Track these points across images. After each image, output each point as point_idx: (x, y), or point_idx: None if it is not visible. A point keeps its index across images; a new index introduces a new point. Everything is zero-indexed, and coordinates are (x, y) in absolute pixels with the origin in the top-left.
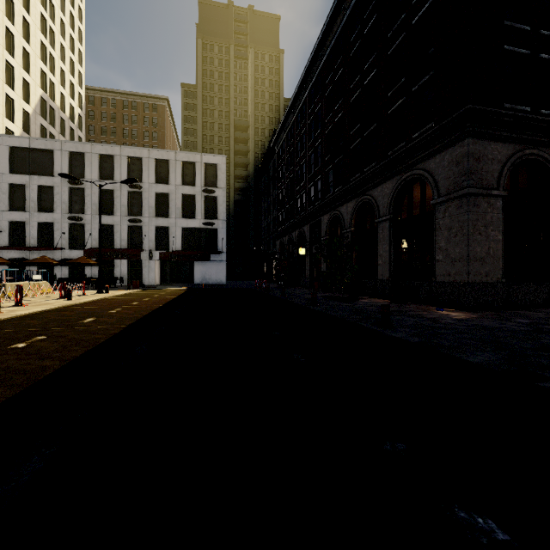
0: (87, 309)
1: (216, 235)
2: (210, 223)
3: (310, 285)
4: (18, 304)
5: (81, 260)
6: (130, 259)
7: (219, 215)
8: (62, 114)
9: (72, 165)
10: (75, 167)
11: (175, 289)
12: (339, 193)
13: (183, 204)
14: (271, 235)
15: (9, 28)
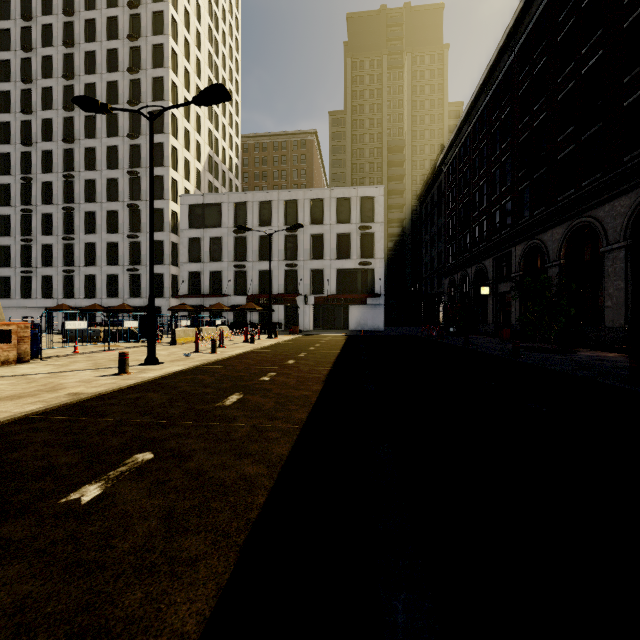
0: (277, 353)
1: (372, 275)
2: (367, 263)
3: (494, 333)
4: (221, 346)
5: (249, 306)
6: (286, 305)
7: (376, 253)
8: (223, 167)
9: (236, 215)
10: (239, 216)
11: (333, 335)
12: (539, 217)
13: (338, 245)
14: (435, 272)
15: (187, 98)
